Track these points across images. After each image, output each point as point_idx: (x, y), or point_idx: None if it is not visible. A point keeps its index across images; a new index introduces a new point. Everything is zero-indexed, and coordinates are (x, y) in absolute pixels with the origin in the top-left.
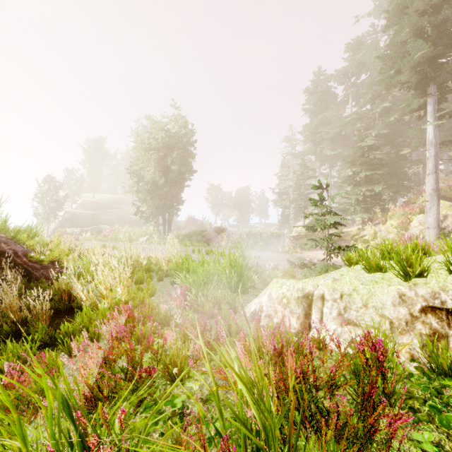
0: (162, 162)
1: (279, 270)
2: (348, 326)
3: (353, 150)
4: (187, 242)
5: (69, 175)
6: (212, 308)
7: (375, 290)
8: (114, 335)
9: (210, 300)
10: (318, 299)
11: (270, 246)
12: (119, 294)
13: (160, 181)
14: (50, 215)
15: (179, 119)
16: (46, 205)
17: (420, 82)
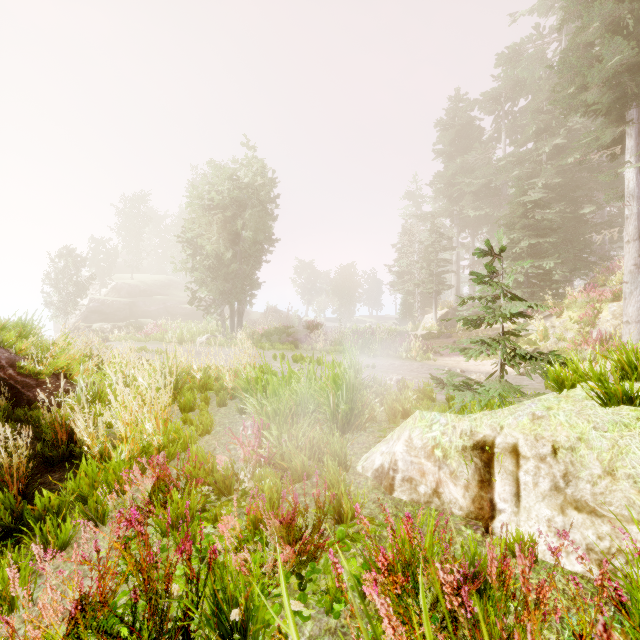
0: (229, 226)
1: (409, 389)
2: (578, 515)
3: (510, 207)
4: (265, 344)
5: (97, 247)
6: (306, 464)
7: (626, 442)
8: (117, 532)
9: (303, 446)
10: (506, 453)
11: (389, 350)
12: (148, 434)
13: (226, 255)
14: (68, 303)
15: (253, 163)
16: (63, 289)
17: (615, 103)
